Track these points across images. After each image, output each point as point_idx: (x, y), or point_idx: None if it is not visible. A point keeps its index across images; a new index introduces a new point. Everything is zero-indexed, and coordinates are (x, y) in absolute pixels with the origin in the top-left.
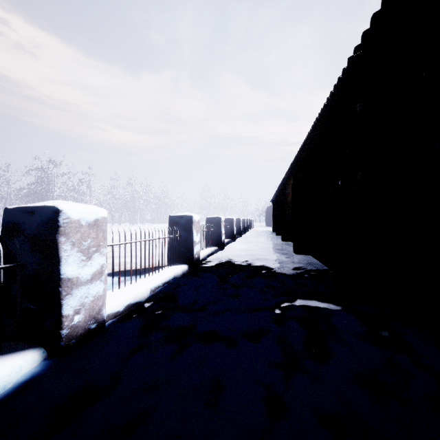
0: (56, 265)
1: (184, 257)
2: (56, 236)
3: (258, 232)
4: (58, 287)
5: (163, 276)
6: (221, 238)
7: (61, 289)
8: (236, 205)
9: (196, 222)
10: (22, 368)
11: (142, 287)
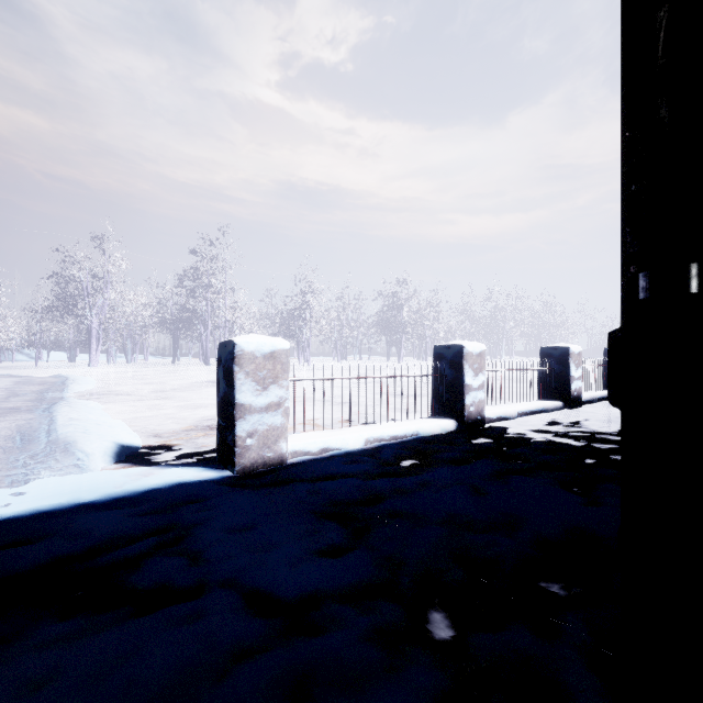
0: (462, 377)
1: (558, 393)
2: (462, 360)
3: None
4: (463, 388)
5: (531, 405)
6: None
7: (464, 390)
8: None
9: (574, 354)
10: (449, 425)
11: (510, 408)
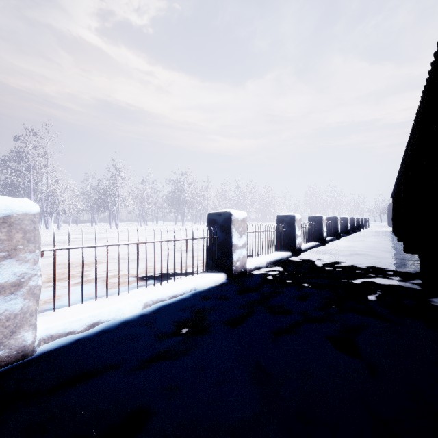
0: (230, 238)
1: (288, 246)
2: (230, 225)
3: (372, 232)
4: (231, 248)
5: (274, 256)
6: (322, 234)
7: (232, 249)
8: (348, 203)
9: (298, 220)
10: (221, 278)
11: (262, 259)
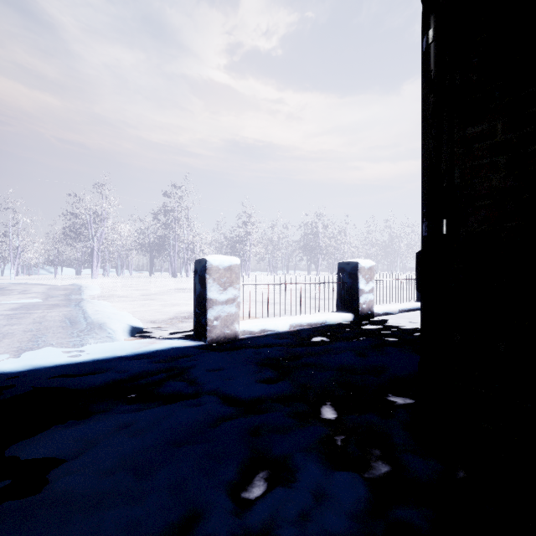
0: (357, 284)
1: None
2: (357, 272)
3: None
4: (358, 292)
5: (409, 305)
6: None
7: (359, 293)
8: None
9: None
10: (348, 317)
11: (393, 307)
